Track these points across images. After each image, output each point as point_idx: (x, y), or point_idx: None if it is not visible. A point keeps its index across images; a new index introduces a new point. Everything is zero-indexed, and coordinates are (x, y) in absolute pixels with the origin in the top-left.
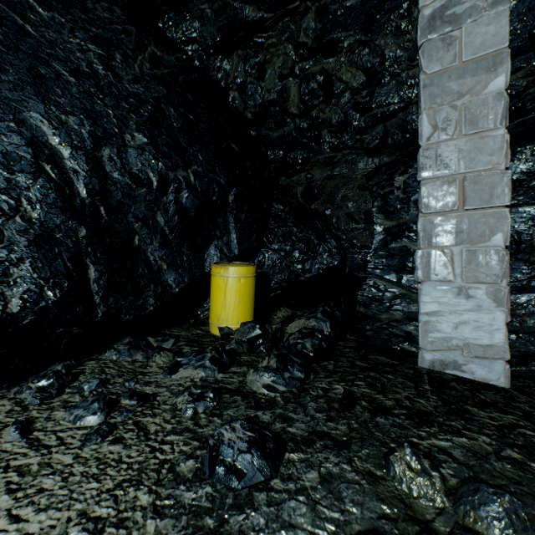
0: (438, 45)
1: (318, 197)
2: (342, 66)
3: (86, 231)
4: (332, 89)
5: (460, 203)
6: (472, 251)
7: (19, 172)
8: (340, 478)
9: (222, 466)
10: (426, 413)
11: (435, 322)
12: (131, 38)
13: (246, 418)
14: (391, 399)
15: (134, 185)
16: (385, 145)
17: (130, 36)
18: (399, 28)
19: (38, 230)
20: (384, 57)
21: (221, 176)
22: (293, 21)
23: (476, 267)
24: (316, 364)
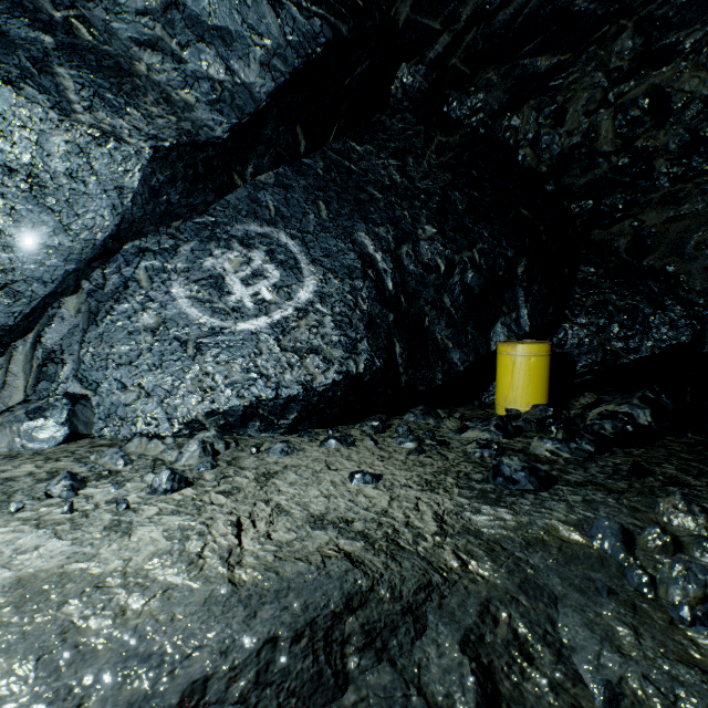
0: None
1: (652, 249)
2: (683, 72)
3: (393, 317)
4: (666, 107)
5: None
6: None
7: (356, 279)
8: (601, 503)
9: (502, 476)
10: None
11: None
12: (420, 137)
13: None
14: (702, 482)
15: (425, 273)
16: None
17: (419, 136)
18: None
19: (367, 318)
20: None
21: (507, 249)
22: (601, 46)
23: None
24: (618, 448)
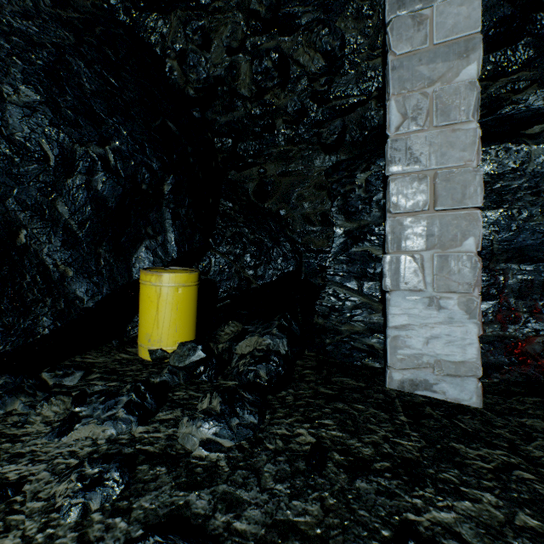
0: (408, 23)
1: (271, 195)
2: (299, 47)
3: None
4: (288, 72)
5: (430, 203)
6: (444, 256)
7: None
8: None
9: None
10: (413, 462)
11: (404, 337)
12: None
13: (169, 511)
14: (369, 445)
15: (16, 157)
16: (343, 141)
17: None
18: (361, 11)
19: None
20: (345, 41)
21: (153, 160)
22: None
23: (448, 275)
24: (272, 395)
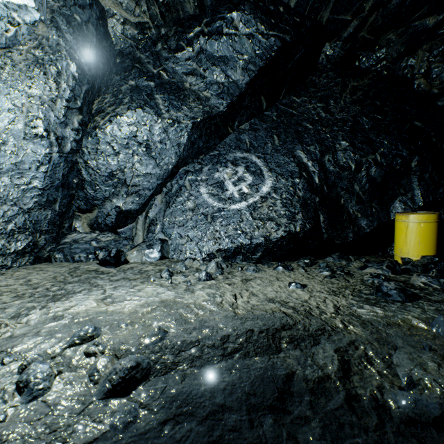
0: None
1: None
2: None
3: (318, 199)
4: None
5: None
6: None
7: (295, 178)
8: None
9: (381, 292)
10: None
11: None
12: (338, 86)
13: None
14: None
15: (340, 171)
16: None
17: (338, 85)
18: None
19: (302, 200)
20: None
21: (403, 151)
22: None
23: None
24: None
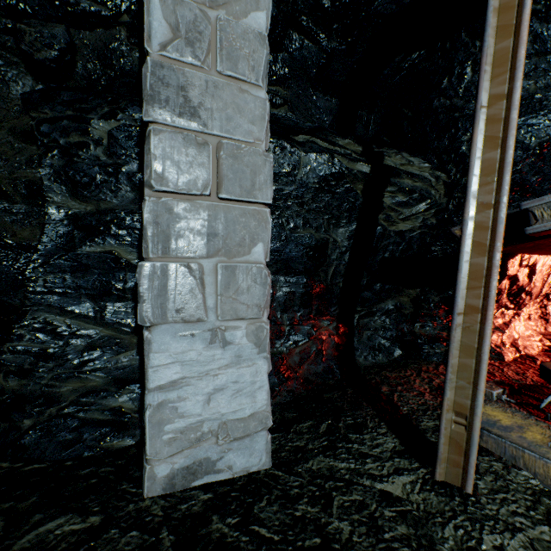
0: None
1: None
2: None
3: None
4: None
5: (213, 186)
6: (231, 268)
7: None
8: None
9: None
10: None
11: (176, 400)
12: None
13: None
14: None
15: None
16: (72, 71)
17: None
18: None
19: None
20: None
21: None
22: None
23: (236, 295)
24: None
